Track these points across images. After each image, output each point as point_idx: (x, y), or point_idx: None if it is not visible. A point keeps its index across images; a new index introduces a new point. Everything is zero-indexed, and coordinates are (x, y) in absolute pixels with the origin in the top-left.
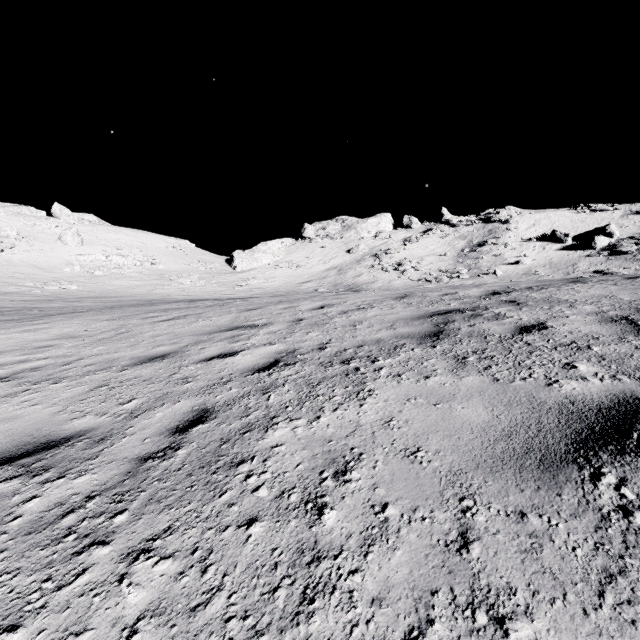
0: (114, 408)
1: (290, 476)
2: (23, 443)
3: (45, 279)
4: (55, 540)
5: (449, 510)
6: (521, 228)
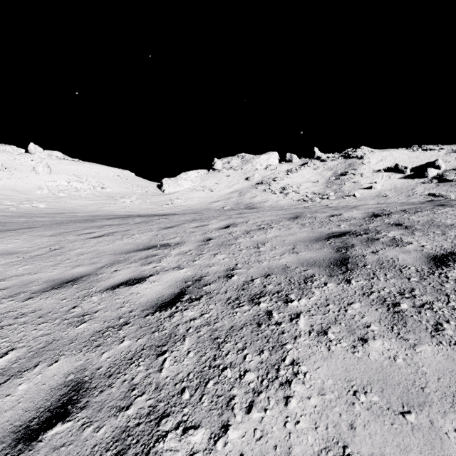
0: None
1: None
2: None
3: (21, 199)
4: None
5: None
6: (372, 162)
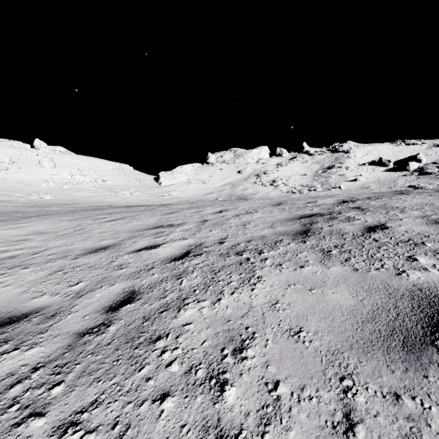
0: (65, 289)
1: (197, 352)
2: None
3: (29, 191)
4: (1, 410)
5: (332, 389)
6: (358, 156)
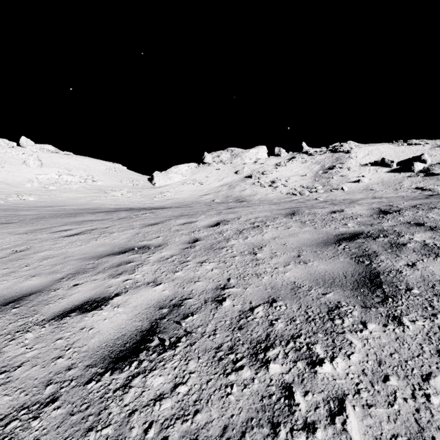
0: None
1: None
2: None
3: (10, 192)
4: None
5: None
6: (359, 156)
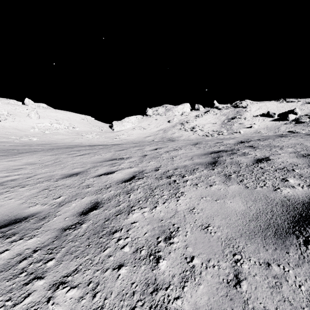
0: (51, 201)
1: (141, 240)
2: (3, 220)
3: (21, 135)
4: (15, 276)
5: (228, 261)
6: (252, 110)
